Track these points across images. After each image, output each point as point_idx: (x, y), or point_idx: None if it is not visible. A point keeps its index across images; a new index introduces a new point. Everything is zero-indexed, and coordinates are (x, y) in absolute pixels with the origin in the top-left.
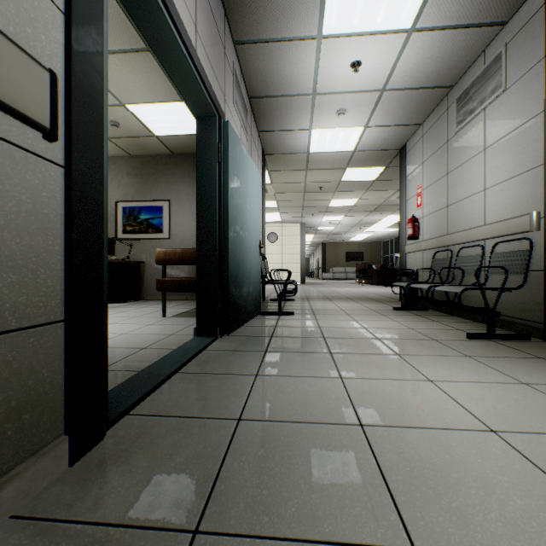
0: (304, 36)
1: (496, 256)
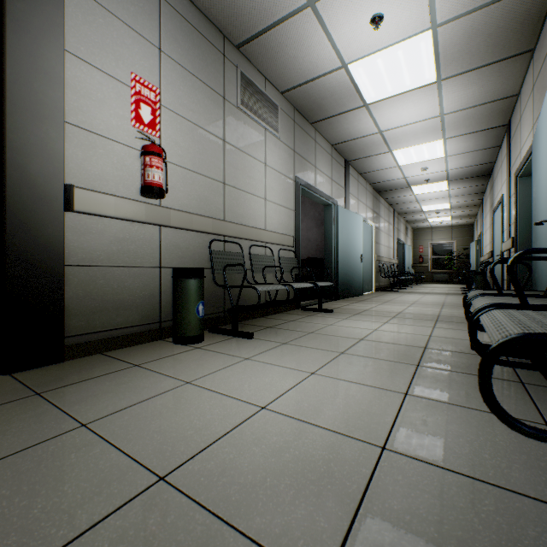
0: (453, 19)
1: (283, 259)
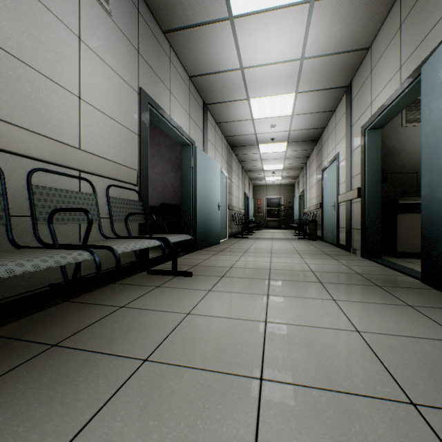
0: None
1: (117, 201)
